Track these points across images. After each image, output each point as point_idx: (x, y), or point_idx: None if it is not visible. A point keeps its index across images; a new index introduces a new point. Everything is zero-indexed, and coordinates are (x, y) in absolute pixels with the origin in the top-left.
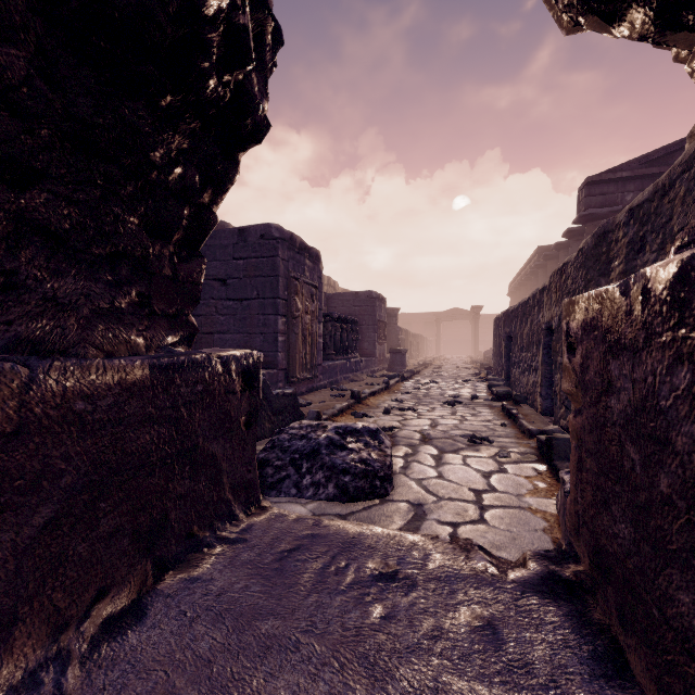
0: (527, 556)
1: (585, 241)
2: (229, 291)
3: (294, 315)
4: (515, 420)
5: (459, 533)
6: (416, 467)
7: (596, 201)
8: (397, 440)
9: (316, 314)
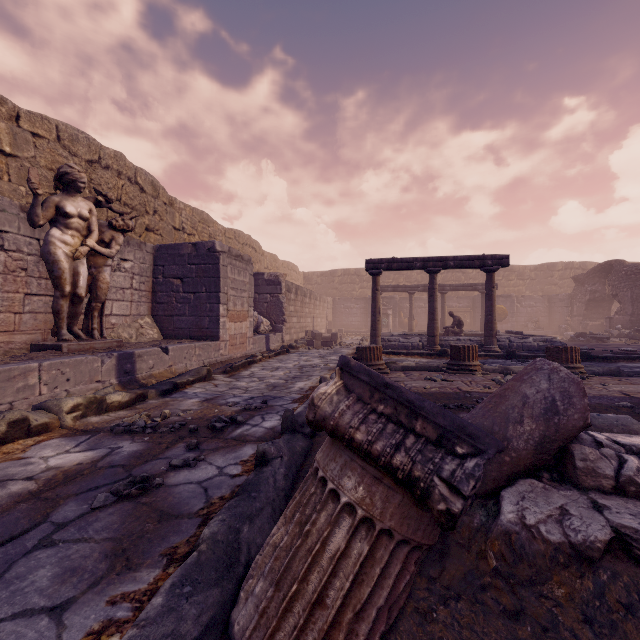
0: None
1: None
2: None
3: None
4: None
5: None
6: None
7: None
8: None
9: None
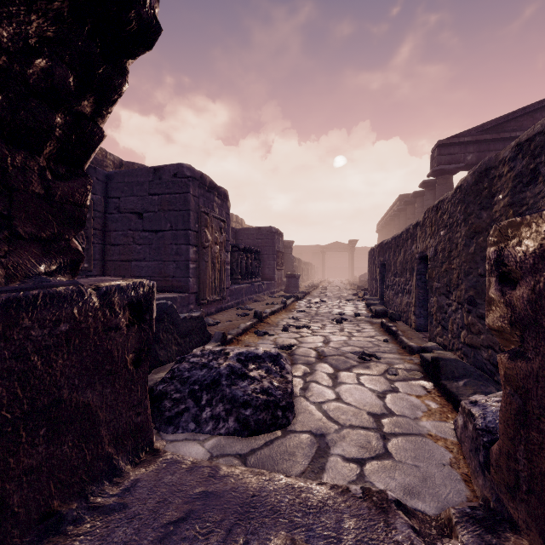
0: (452, 517)
1: (464, 179)
2: (145, 223)
3: (204, 245)
4: (395, 336)
5: (367, 474)
6: (315, 388)
7: (445, 159)
8: (296, 358)
9: (224, 244)
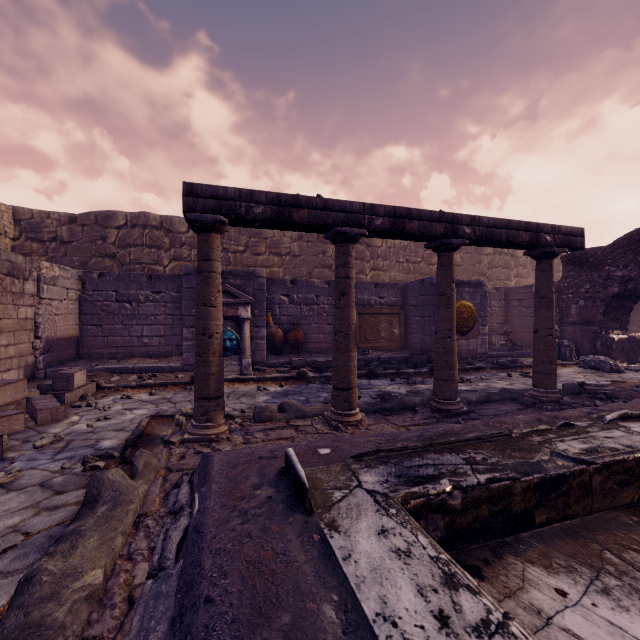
0: None
1: None
2: None
3: None
4: None
5: None
6: None
7: None
8: None
9: None
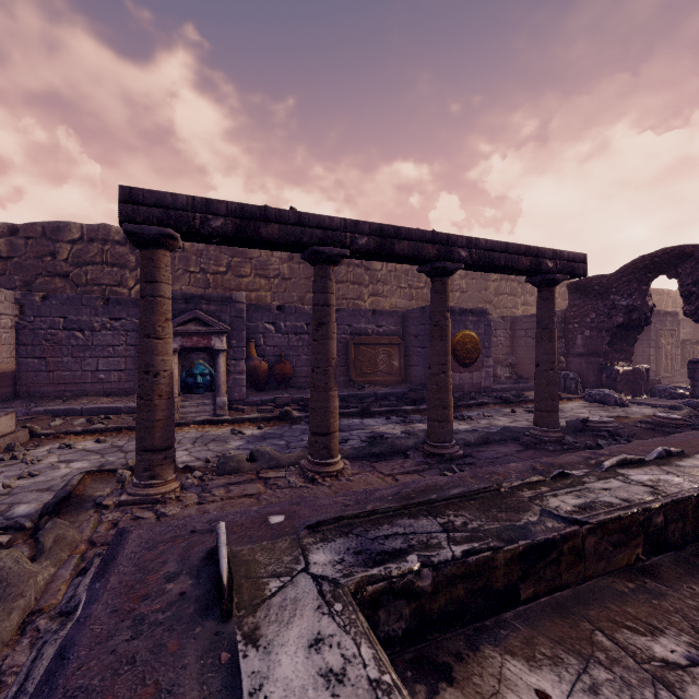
0: None
1: None
2: None
3: (659, 347)
4: None
5: None
6: None
7: None
8: None
9: (674, 344)
